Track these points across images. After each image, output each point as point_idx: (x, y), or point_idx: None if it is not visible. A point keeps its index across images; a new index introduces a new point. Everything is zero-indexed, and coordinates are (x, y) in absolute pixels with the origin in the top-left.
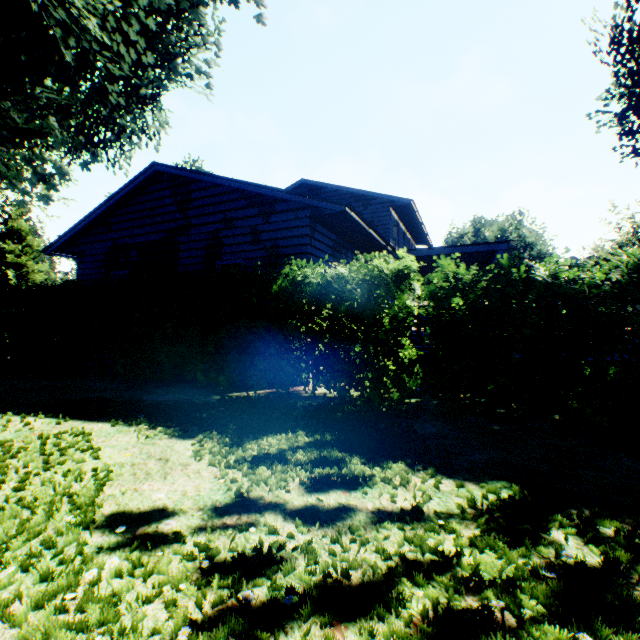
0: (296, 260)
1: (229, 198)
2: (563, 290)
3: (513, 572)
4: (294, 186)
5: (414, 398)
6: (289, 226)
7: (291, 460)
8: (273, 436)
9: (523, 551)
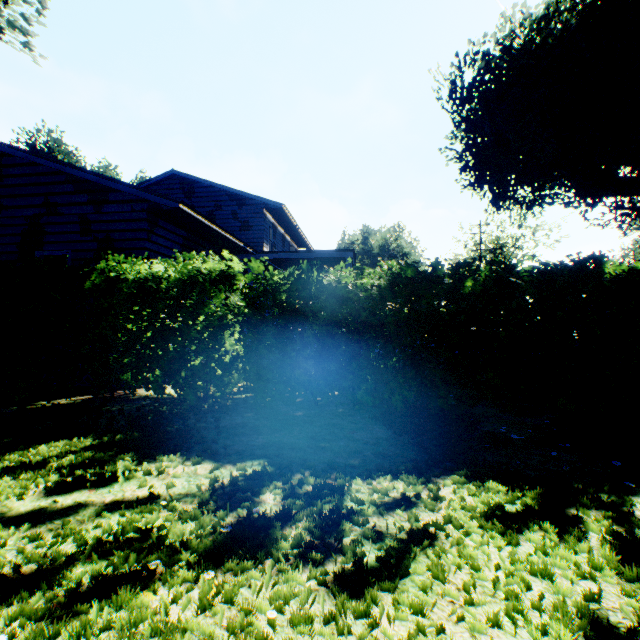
0: (132, 255)
1: (52, 180)
2: (343, 293)
3: (196, 533)
4: (164, 176)
5: (248, 393)
6: (124, 218)
7: (53, 466)
8: (50, 444)
9: (222, 515)
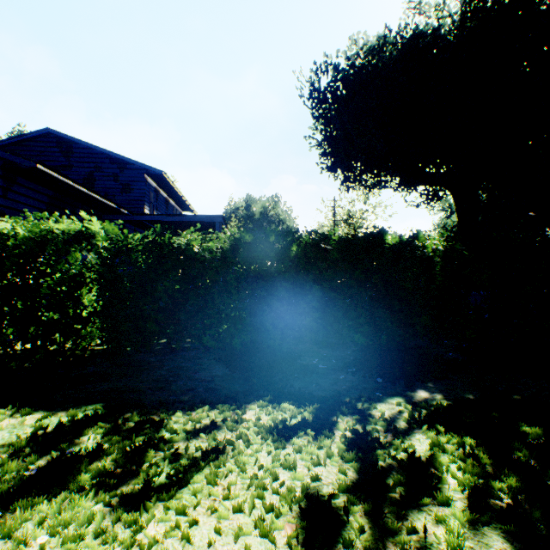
0: None
1: None
2: (191, 254)
3: None
4: (38, 133)
5: (111, 344)
6: None
7: None
8: None
9: (32, 459)
